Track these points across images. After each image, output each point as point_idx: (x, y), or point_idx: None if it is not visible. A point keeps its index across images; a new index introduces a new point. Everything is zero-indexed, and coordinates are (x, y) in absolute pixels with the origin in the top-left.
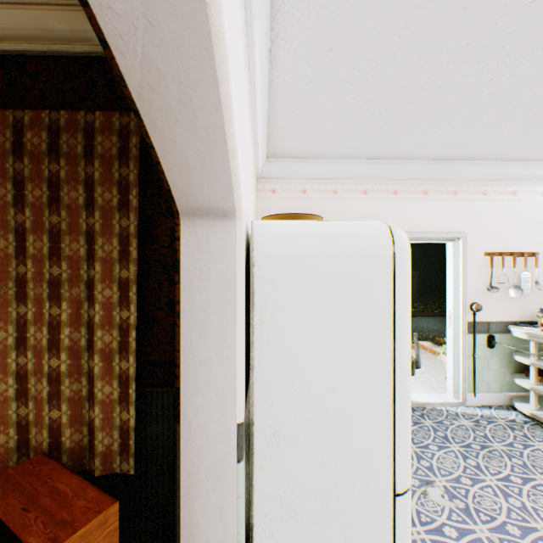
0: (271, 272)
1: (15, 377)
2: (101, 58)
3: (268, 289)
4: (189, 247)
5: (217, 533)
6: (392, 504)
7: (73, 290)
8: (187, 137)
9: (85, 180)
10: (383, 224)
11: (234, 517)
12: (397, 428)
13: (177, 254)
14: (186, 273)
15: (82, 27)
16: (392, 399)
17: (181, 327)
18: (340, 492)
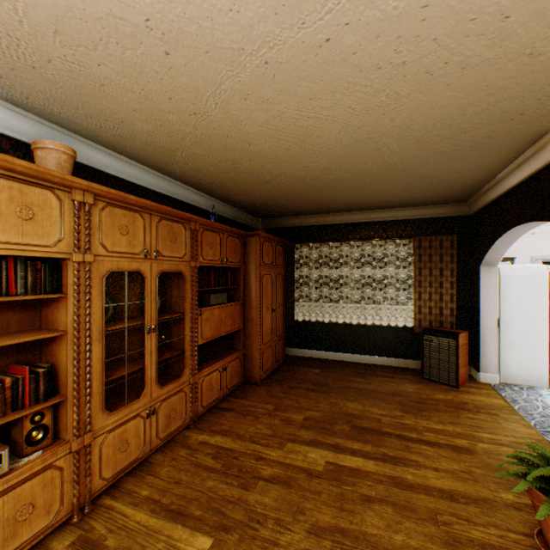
0: (505, 280)
1: (417, 307)
2: (438, 217)
3: (504, 284)
4: (482, 274)
5: (490, 345)
6: (547, 347)
7: (434, 284)
8: (494, 254)
9: (438, 254)
10: (544, 266)
11: (495, 341)
12: (549, 325)
13: (478, 275)
14: (481, 280)
15: (435, 211)
16: (547, 316)
17: (479, 293)
18: (528, 342)
